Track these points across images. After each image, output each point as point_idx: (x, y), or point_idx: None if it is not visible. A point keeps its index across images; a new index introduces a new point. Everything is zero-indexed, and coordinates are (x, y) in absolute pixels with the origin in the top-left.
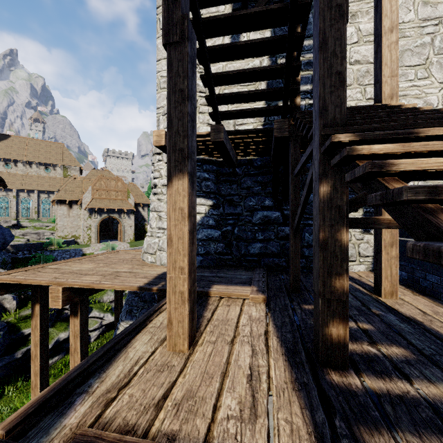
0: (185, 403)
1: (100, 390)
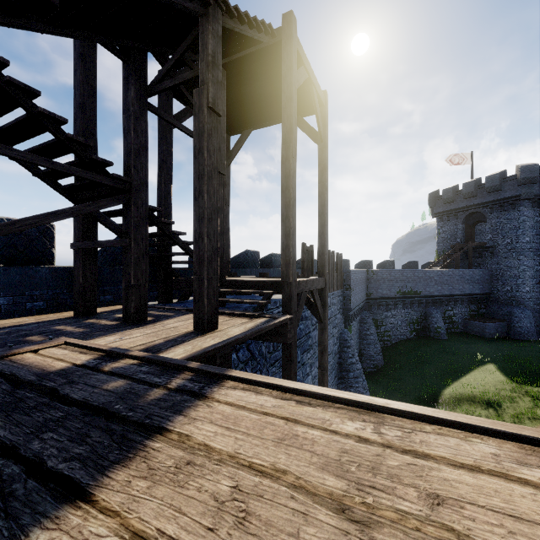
0: (220, 319)
1: (255, 322)
